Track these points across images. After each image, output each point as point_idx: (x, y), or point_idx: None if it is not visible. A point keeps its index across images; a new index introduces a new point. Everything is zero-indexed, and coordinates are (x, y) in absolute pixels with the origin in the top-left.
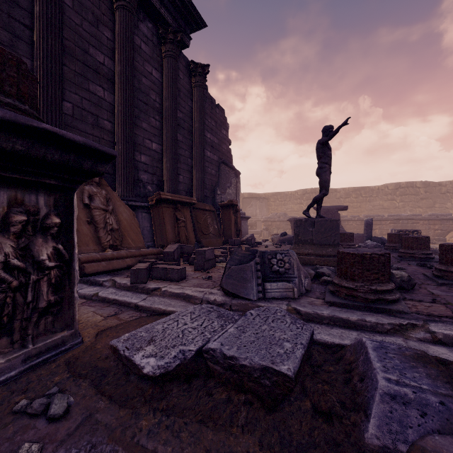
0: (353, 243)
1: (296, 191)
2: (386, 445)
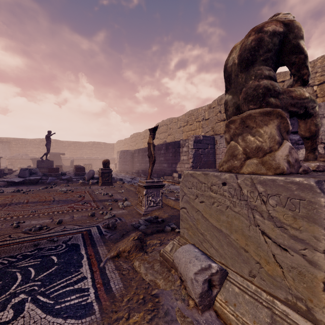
0: (62, 168)
1: (35, 139)
2: (49, 182)
